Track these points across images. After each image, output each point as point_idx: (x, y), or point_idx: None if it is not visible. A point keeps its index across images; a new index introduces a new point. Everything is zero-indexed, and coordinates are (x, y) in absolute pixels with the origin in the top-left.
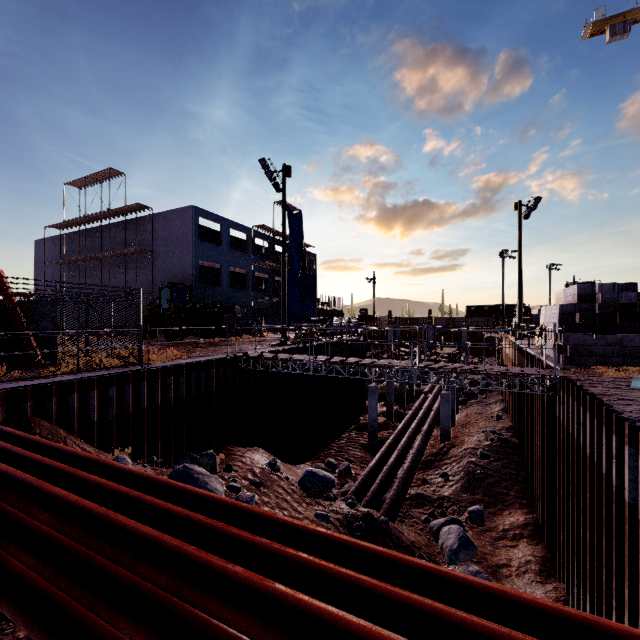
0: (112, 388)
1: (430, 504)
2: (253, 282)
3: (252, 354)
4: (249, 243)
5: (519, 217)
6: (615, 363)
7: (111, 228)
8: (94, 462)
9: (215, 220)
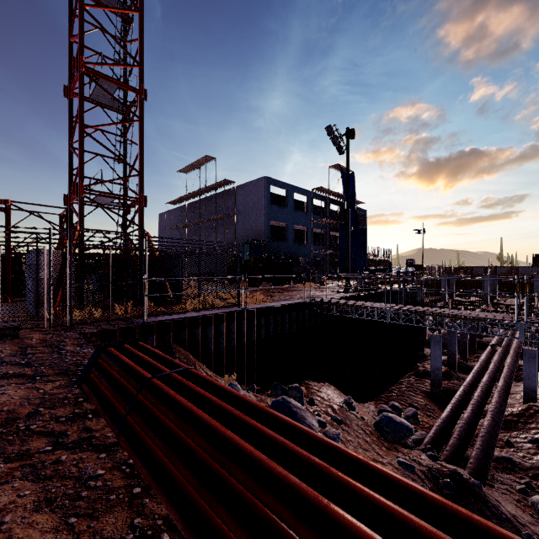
0: (223, 324)
1: (522, 472)
2: (312, 237)
3: (325, 300)
4: (308, 204)
5: None
6: None
7: (206, 200)
8: (345, 457)
9: (282, 186)
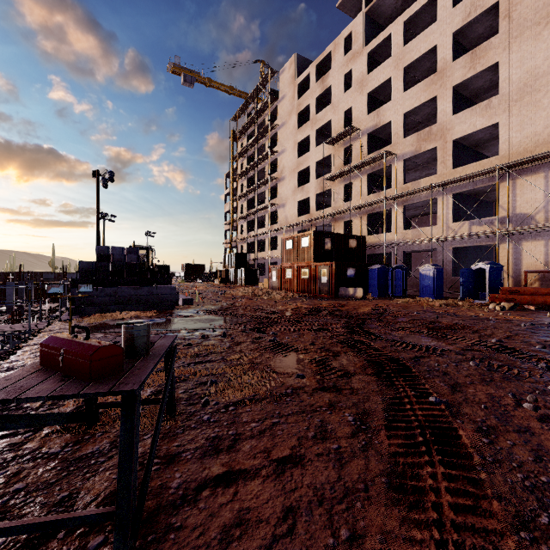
0: None
1: None
2: None
3: None
4: None
5: (97, 184)
6: (112, 310)
7: None
8: None
9: None
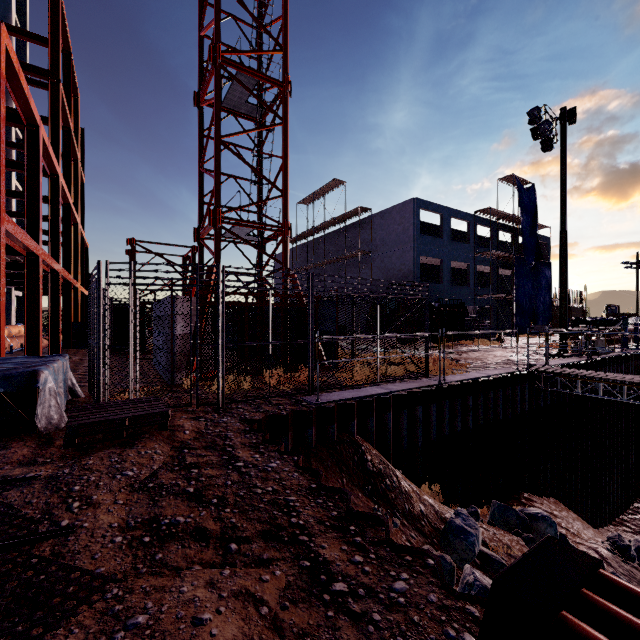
0: (420, 407)
1: None
2: (474, 276)
3: (553, 369)
4: (470, 232)
5: None
6: None
7: (332, 236)
8: None
9: (435, 210)
